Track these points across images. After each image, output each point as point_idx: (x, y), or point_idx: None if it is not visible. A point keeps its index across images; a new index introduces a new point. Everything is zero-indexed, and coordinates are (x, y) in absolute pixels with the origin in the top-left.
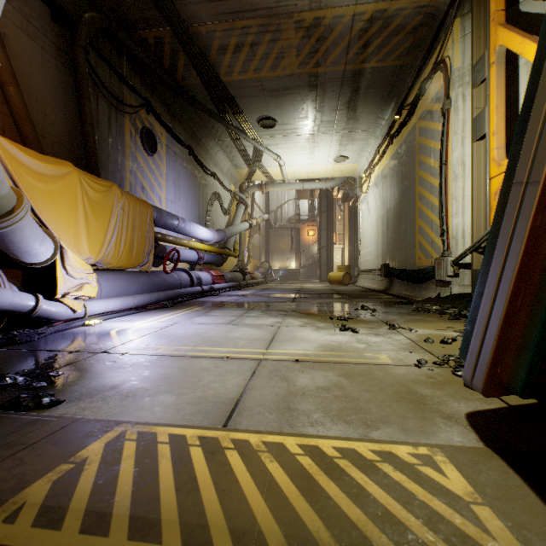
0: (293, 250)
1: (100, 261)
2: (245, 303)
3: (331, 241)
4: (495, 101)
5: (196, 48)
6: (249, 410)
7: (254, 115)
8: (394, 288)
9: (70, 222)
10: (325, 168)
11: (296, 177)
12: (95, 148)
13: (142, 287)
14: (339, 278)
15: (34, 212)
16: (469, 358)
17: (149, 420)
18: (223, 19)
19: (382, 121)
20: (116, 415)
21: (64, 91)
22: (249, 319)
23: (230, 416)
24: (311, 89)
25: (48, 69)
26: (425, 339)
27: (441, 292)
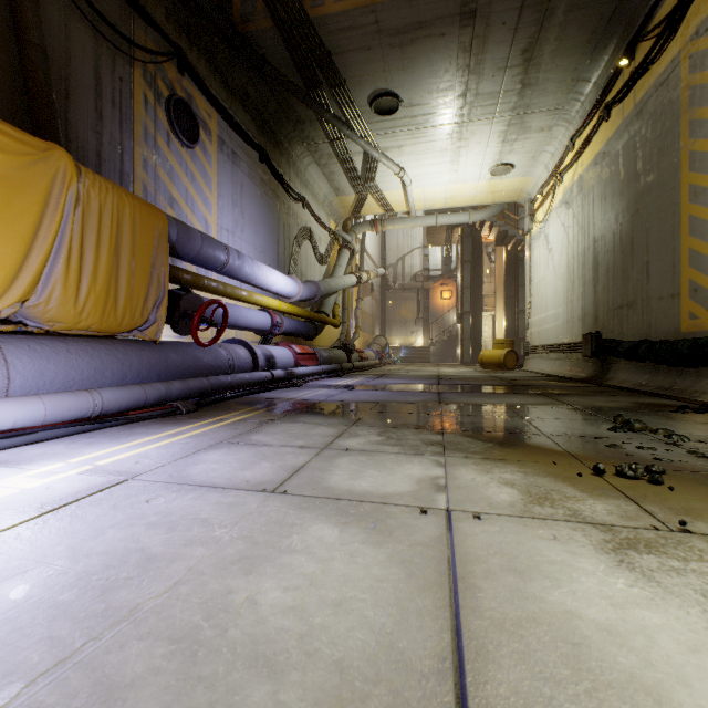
0: (419, 320)
1: (30, 315)
2: (344, 404)
3: (478, 305)
4: None
5: None
6: None
7: (364, 90)
8: (617, 376)
9: None
10: (474, 188)
11: (427, 207)
12: (47, 96)
13: (136, 372)
14: (498, 359)
15: None
16: None
17: None
18: None
19: (585, 86)
20: None
21: None
22: (345, 464)
23: None
24: (465, 22)
25: None
26: None
27: None
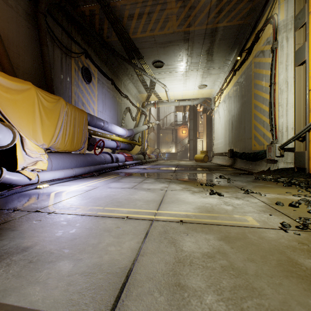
0: (173, 142)
1: (52, 147)
2: (144, 173)
3: (196, 136)
4: None
5: (114, 16)
6: (139, 287)
7: (150, 60)
8: (237, 164)
9: (29, 120)
10: (193, 92)
11: (175, 98)
12: (51, 77)
13: (79, 163)
14: (201, 158)
15: (1, 113)
16: None
17: (35, 300)
18: None
19: (229, 62)
20: (6, 290)
21: (31, 41)
22: (146, 184)
23: (119, 296)
24: (185, 41)
25: (20, 26)
26: (276, 203)
27: (270, 166)
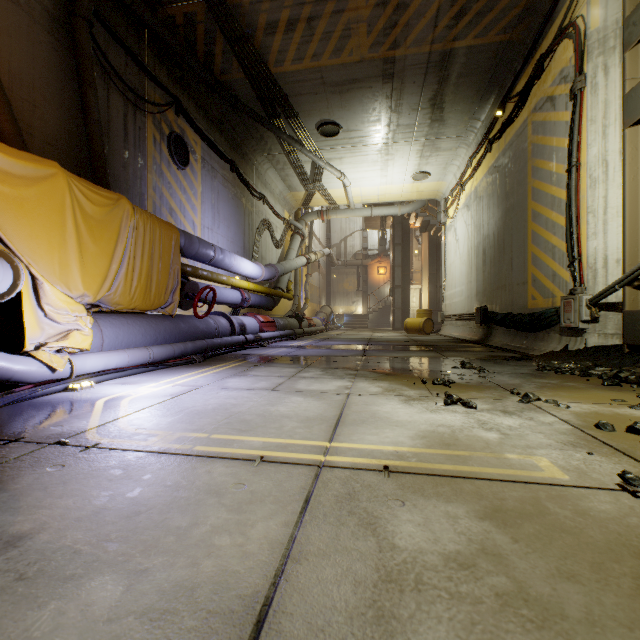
0: (359, 292)
1: (104, 300)
2: (299, 357)
3: (407, 281)
4: None
5: (237, 26)
6: None
7: (312, 119)
8: (495, 338)
9: (53, 244)
10: (401, 188)
11: (364, 201)
12: (102, 153)
13: (163, 336)
14: (418, 325)
15: None
16: None
17: None
18: None
19: (477, 123)
20: None
21: (61, 77)
22: (304, 382)
23: None
24: (386, 80)
25: (37, 45)
26: (598, 425)
27: (569, 343)
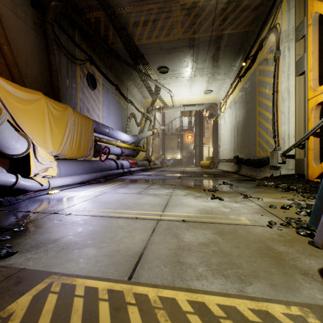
0: (178, 147)
1: (60, 154)
2: (149, 179)
3: (202, 142)
4: (311, 49)
5: (120, 23)
6: (149, 263)
7: (155, 65)
8: (242, 171)
9: (40, 129)
10: (198, 97)
11: (181, 103)
12: (58, 85)
13: (86, 170)
14: (207, 164)
15: (16, 123)
16: (321, 227)
17: (74, 270)
18: (136, 4)
19: (234, 67)
20: (50, 265)
21: (39, 50)
22: (151, 190)
23: (135, 268)
24: (190, 48)
25: (29, 36)
26: (270, 206)
27: (273, 173)
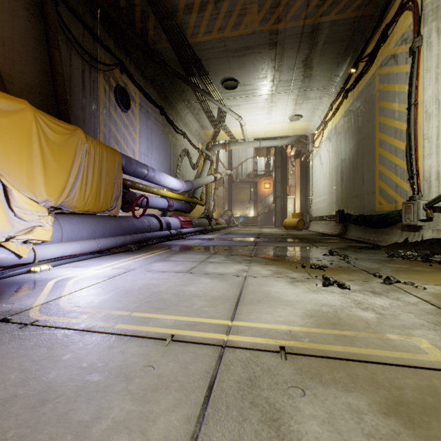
0: (251, 200)
1: (65, 205)
2: (208, 246)
3: (285, 192)
4: None
5: (164, 7)
6: None
7: (218, 77)
8: (350, 233)
9: (22, 161)
10: (281, 127)
11: (255, 136)
12: (65, 98)
13: (109, 231)
14: (293, 224)
15: None
16: None
17: None
18: None
19: (336, 78)
20: None
21: (34, 41)
22: (211, 266)
23: None
24: (271, 47)
25: (16, 17)
26: None
27: (409, 237)
